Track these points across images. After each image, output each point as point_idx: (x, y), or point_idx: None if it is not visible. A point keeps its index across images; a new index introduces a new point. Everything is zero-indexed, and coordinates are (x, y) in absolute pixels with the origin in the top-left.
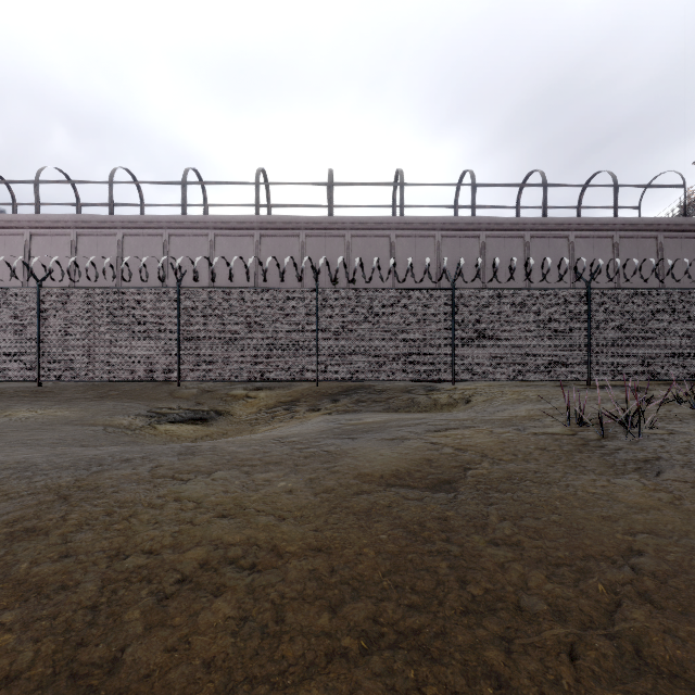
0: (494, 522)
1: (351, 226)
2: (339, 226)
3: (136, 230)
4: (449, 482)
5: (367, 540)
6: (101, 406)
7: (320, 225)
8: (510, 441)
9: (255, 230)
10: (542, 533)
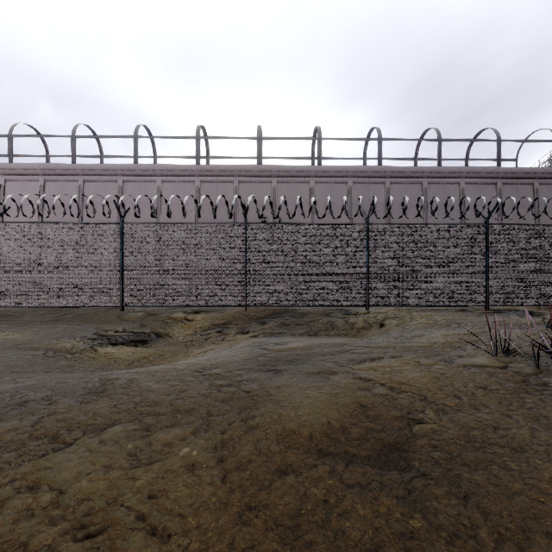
0: (489, 547)
1: (277, 174)
2: (266, 174)
3: (94, 177)
4: (395, 447)
5: None
6: (53, 329)
7: (251, 173)
8: (444, 376)
9: (196, 177)
10: None
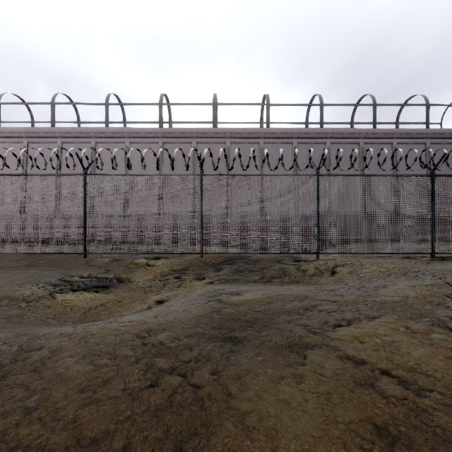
0: None
1: (230, 135)
2: (221, 135)
3: (71, 139)
4: None
5: None
6: (21, 274)
7: (207, 134)
8: None
9: (159, 139)
10: None
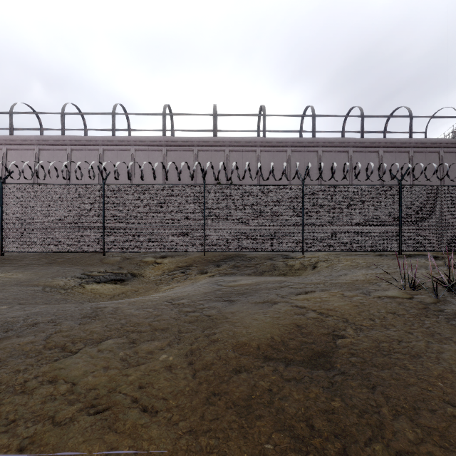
0: (388, 419)
1: (229, 144)
2: (221, 144)
3: (80, 146)
4: (322, 354)
5: (249, 455)
6: (48, 270)
7: (208, 143)
8: (362, 305)
9: (163, 147)
10: (450, 439)
